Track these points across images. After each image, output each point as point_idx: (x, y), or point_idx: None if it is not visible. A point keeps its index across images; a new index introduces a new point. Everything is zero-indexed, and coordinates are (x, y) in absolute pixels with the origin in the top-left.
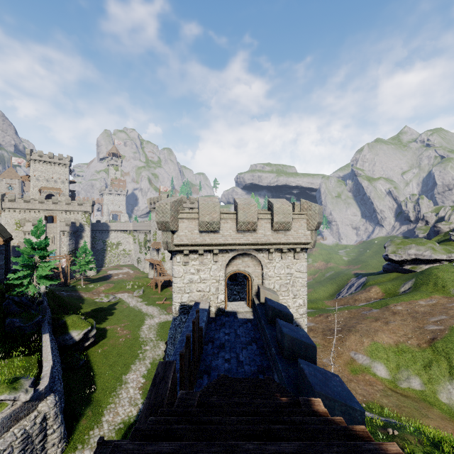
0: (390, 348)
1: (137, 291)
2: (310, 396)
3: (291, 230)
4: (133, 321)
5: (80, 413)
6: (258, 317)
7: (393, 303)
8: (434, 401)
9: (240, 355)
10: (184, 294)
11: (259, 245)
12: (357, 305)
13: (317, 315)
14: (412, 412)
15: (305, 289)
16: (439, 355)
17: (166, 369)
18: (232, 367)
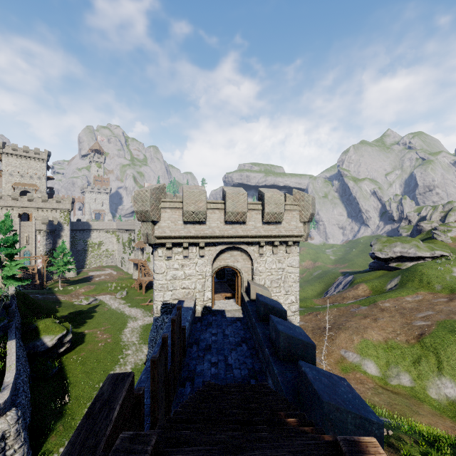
0: (380, 345)
1: (120, 292)
2: (316, 407)
3: (283, 222)
4: (115, 324)
5: (49, 428)
6: (248, 315)
7: (381, 300)
8: (424, 397)
9: (229, 358)
10: (166, 292)
11: (249, 237)
12: (346, 303)
13: (306, 313)
14: (403, 409)
15: (297, 284)
16: (427, 351)
17: (116, 387)
18: (219, 371)
